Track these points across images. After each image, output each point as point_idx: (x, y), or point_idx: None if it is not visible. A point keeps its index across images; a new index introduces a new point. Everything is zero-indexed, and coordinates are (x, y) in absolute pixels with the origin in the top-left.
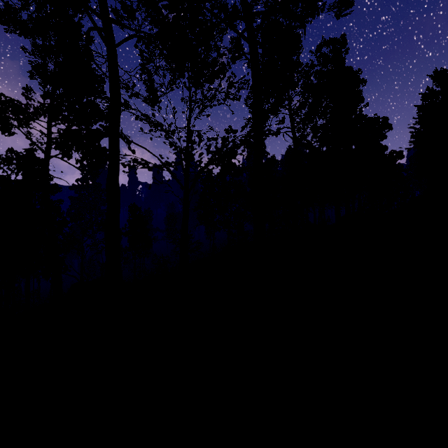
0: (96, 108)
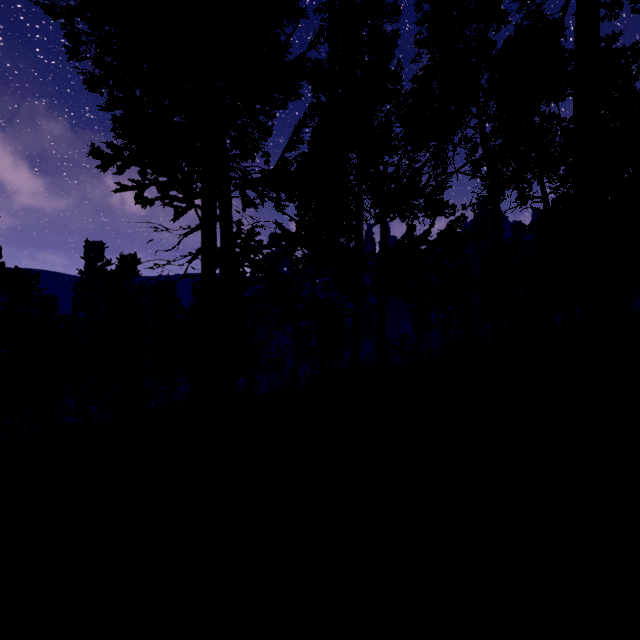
0: None
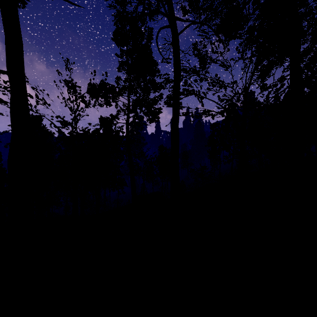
0: (154, 83)
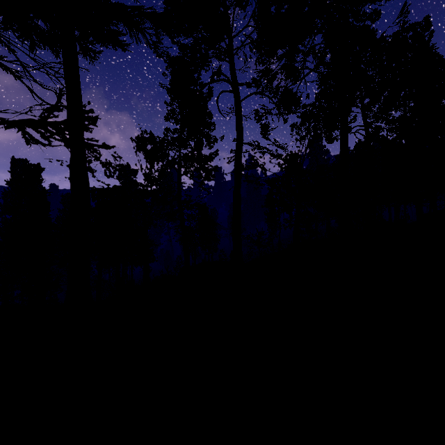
0: (209, 137)
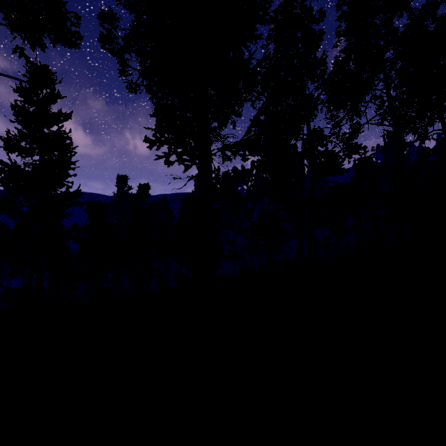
0: None
